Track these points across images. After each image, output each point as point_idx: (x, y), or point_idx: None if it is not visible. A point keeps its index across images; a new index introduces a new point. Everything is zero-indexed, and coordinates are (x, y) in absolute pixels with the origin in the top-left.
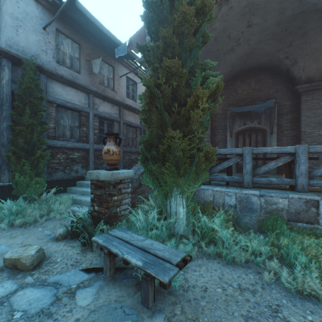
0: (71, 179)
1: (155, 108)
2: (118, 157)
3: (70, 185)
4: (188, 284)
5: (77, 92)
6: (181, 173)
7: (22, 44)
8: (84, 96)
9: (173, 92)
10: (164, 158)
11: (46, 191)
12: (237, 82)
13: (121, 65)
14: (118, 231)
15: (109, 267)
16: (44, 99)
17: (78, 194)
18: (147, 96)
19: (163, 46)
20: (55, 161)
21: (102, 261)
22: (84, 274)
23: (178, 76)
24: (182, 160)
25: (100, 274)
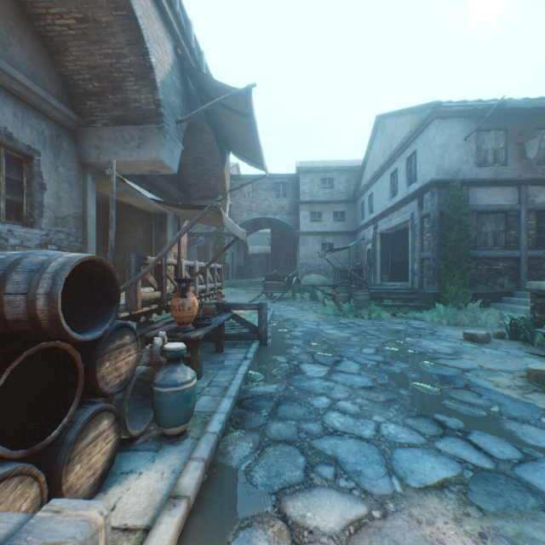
0: (494, 294)
1: None
2: None
3: (493, 300)
4: None
5: (501, 190)
6: None
7: (445, 167)
8: (511, 191)
9: None
10: None
11: (466, 303)
12: None
13: None
14: None
15: None
16: (468, 213)
17: (505, 311)
18: None
19: None
20: (475, 273)
21: (544, 353)
22: (527, 353)
23: None
24: None
25: (542, 357)
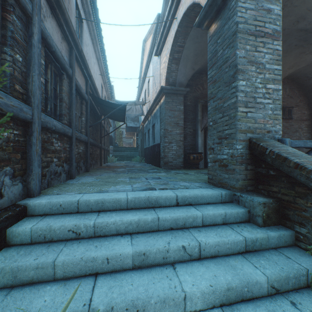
0: None
1: None
2: None
3: None
4: None
5: None
6: None
7: None
8: None
9: None
10: None
11: None
12: (203, 76)
13: None
14: None
15: None
16: None
17: (63, 279)
18: None
19: None
20: None
21: None
22: None
23: None
24: None
25: None
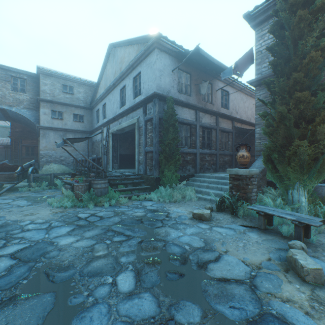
0: (186, 176)
1: (282, 125)
2: (249, 160)
3: (186, 180)
4: (322, 242)
5: (189, 111)
6: (304, 172)
7: (162, 86)
8: (193, 112)
9: (299, 113)
10: (289, 160)
11: None
12: None
13: (216, 80)
14: (261, 206)
15: (263, 223)
16: (177, 121)
17: (194, 187)
18: (277, 118)
19: (292, 83)
20: None
21: (249, 223)
22: (242, 227)
23: (306, 102)
24: (306, 161)
25: (253, 229)
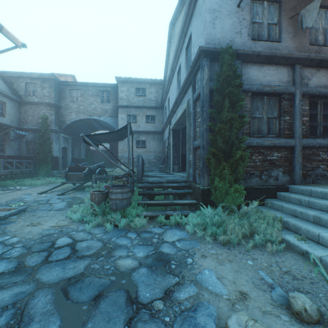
0: (269, 189)
1: None
2: None
3: (268, 196)
4: None
5: (276, 69)
6: None
7: (217, 36)
8: (286, 71)
9: None
10: None
11: None
12: None
13: None
14: None
15: None
16: (242, 86)
17: (284, 212)
18: None
19: None
20: (249, 164)
21: None
22: None
23: None
24: None
25: None
